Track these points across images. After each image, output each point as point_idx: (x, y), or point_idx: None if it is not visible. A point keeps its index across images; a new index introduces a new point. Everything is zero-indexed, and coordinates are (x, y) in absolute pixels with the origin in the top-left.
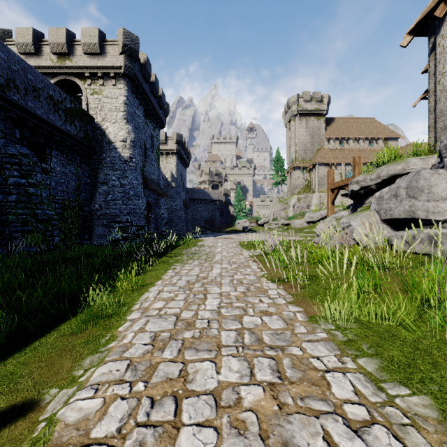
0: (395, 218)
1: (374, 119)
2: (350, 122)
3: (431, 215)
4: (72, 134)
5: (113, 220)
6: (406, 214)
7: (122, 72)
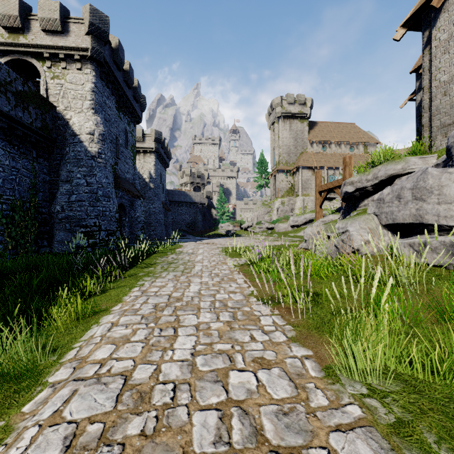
0: (399, 223)
1: (354, 124)
2: (332, 127)
3: (443, 220)
4: (26, 122)
5: (78, 224)
6: (412, 219)
7: (89, 55)
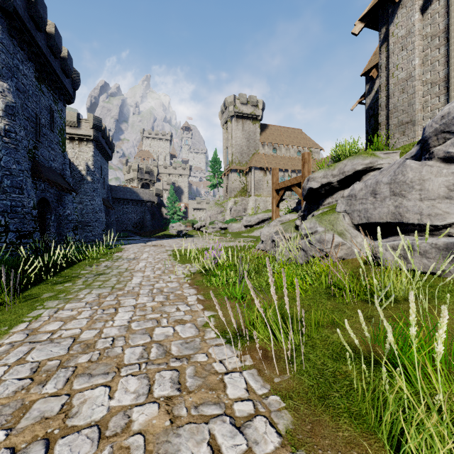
0: (374, 223)
1: (301, 130)
2: (282, 131)
3: (427, 218)
4: None
5: None
6: (390, 217)
7: None
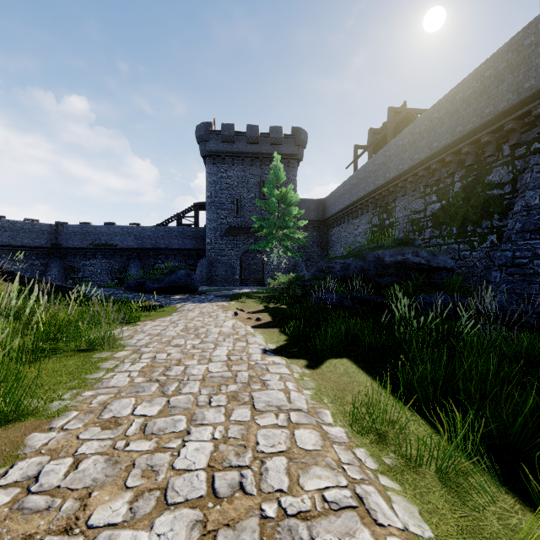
0: None
1: None
2: None
3: None
4: None
5: None
6: None
7: None
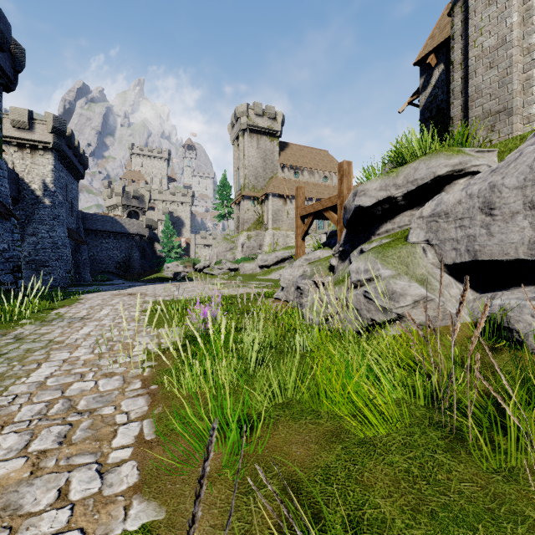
0: (488, 262)
1: (327, 152)
2: (305, 151)
3: None
4: None
5: None
6: (525, 251)
7: None
